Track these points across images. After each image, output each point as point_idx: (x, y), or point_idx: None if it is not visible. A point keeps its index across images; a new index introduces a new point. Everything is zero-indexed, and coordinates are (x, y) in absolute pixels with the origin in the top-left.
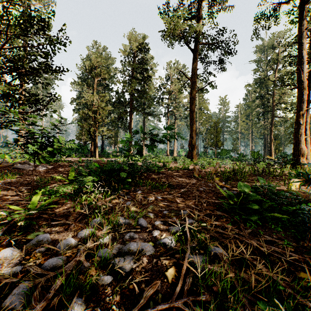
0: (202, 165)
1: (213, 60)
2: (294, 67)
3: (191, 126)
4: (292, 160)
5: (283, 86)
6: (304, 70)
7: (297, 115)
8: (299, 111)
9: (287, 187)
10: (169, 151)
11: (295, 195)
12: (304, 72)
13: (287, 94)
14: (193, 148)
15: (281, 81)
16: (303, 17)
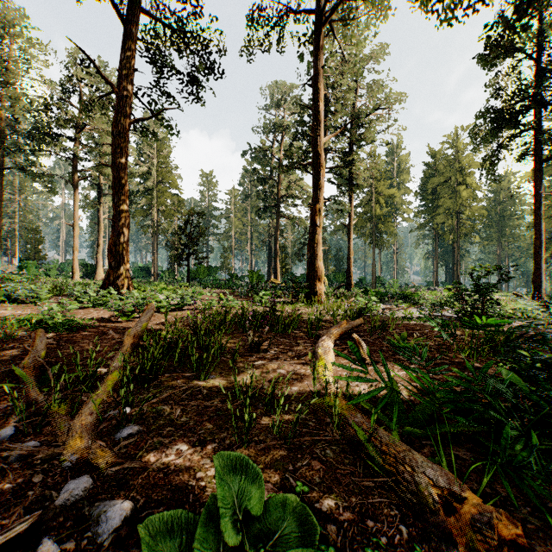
0: (121, 311)
1: (174, 68)
2: (306, 140)
3: (115, 204)
4: (307, 288)
5: (292, 166)
6: (322, 136)
7: (313, 210)
8: (316, 203)
9: (317, 375)
10: (86, 267)
11: (353, 436)
12: (322, 139)
13: (297, 184)
14: (120, 261)
15: (290, 157)
16: (321, 46)
